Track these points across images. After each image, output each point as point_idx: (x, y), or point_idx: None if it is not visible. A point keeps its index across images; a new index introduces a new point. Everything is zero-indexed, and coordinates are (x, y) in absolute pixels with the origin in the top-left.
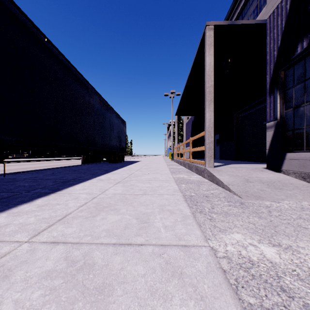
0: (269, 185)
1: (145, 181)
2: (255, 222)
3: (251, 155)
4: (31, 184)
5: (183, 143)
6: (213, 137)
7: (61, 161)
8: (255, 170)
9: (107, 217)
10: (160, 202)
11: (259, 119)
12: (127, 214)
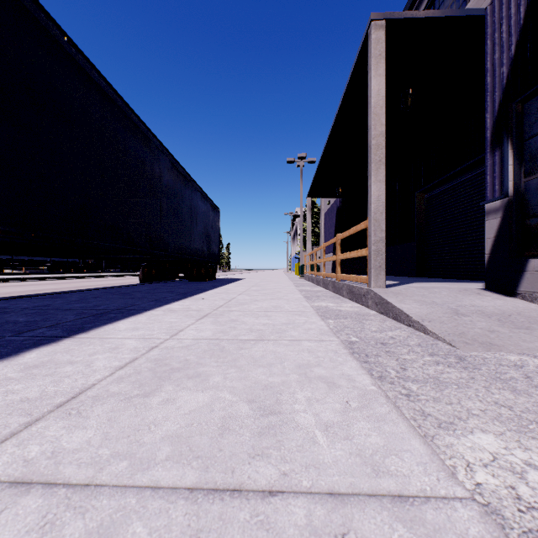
0: (502, 320)
1: (258, 313)
2: (509, 402)
3: (446, 266)
4: (32, 318)
5: (323, 245)
6: (384, 230)
7: (105, 278)
8: (464, 292)
9: (178, 396)
10: (296, 357)
11: (462, 202)
12: (225, 388)
